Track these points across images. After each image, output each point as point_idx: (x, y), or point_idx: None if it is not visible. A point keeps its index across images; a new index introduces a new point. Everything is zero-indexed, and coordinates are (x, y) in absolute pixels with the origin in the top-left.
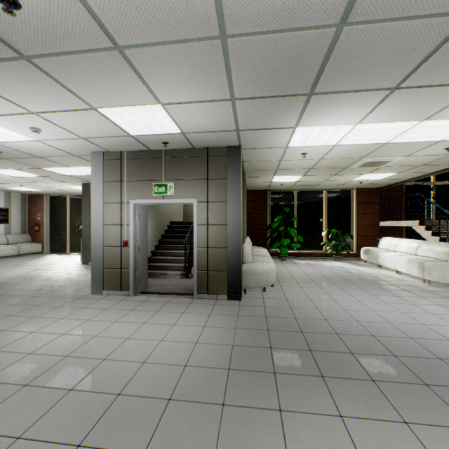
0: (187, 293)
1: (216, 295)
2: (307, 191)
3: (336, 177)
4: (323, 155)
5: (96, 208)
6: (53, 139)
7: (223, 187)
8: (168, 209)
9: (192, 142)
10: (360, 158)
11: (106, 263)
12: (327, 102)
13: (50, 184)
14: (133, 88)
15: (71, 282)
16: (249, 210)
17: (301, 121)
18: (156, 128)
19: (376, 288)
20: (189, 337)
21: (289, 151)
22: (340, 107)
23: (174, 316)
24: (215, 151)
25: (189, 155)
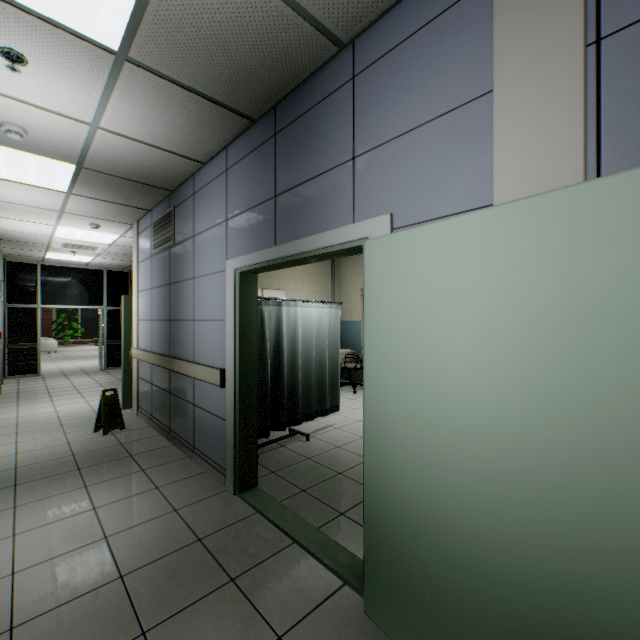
0: None
1: None
2: None
3: None
4: None
5: None
6: None
7: None
8: None
9: None
10: None
11: None
12: None
13: None
14: None
15: None
16: None
17: None
18: None
19: None
20: None
21: None
22: None
23: None
24: None
25: None
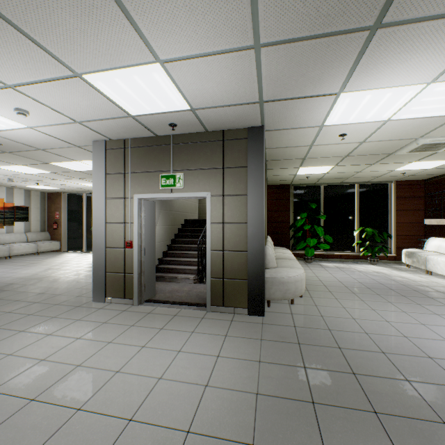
0: (199, 303)
1: (233, 308)
2: (336, 185)
3: (375, 166)
4: (367, 136)
5: (98, 204)
6: (47, 126)
7: (242, 177)
8: (181, 206)
9: (204, 123)
10: (414, 140)
11: (109, 266)
12: (397, 43)
13: (63, 181)
14: (118, 34)
15: (76, 285)
16: (269, 206)
17: (349, 81)
18: (159, 102)
19: (436, 304)
20: (197, 374)
21: (324, 132)
22: (415, 52)
23: (181, 338)
24: (232, 134)
25: (202, 140)
